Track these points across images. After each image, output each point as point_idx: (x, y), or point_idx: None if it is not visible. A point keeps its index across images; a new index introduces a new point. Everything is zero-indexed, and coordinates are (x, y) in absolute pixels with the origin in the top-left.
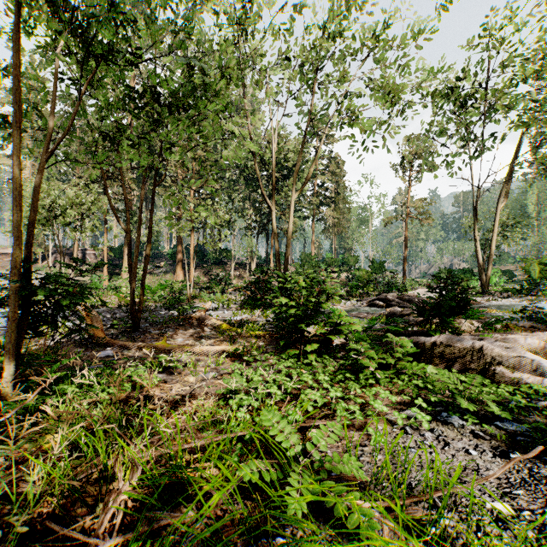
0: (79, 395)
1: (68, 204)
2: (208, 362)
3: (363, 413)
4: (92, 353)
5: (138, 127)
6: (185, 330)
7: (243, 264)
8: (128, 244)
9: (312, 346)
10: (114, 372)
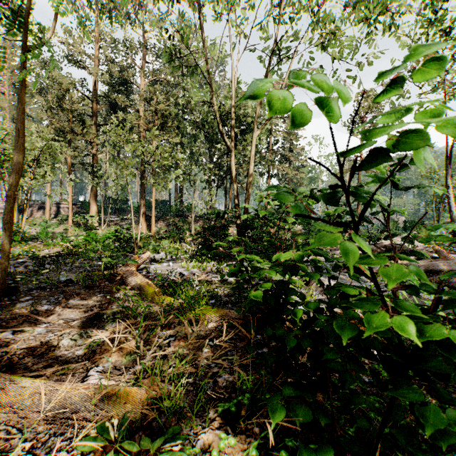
0: None
1: None
2: None
3: None
4: None
5: None
6: (83, 299)
7: (203, 216)
8: None
9: None
10: None
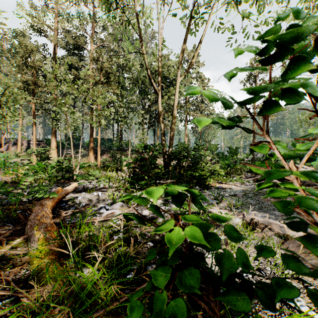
0: None
1: None
2: None
3: None
4: None
5: None
6: None
7: None
8: None
9: None
10: None
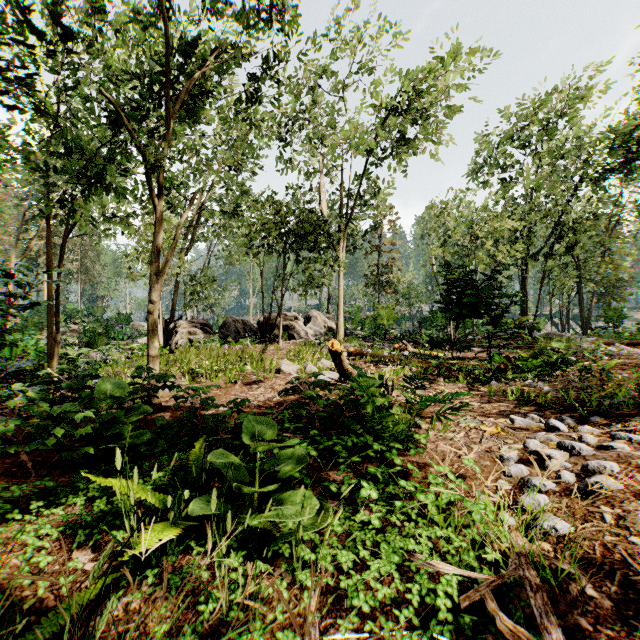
0: None
1: None
2: None
3: None
4: None
5: None
6: None
7: None
8: None
9: None
10: None
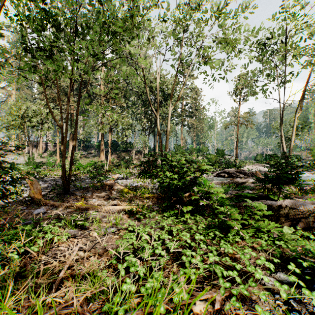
0: (2, 249)
1: (33, 114)
2: (110, 219)
3: (238, 274)
4: (30, 210)
5: (50, 36)
6: (99, 193)
7: (140, 151)
8: (61, 135)
9: (187, 207)
10: (36, 228)
